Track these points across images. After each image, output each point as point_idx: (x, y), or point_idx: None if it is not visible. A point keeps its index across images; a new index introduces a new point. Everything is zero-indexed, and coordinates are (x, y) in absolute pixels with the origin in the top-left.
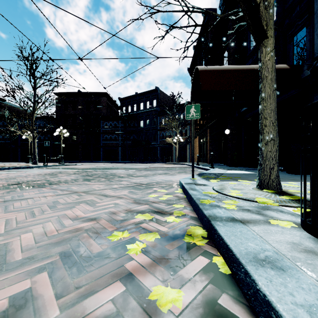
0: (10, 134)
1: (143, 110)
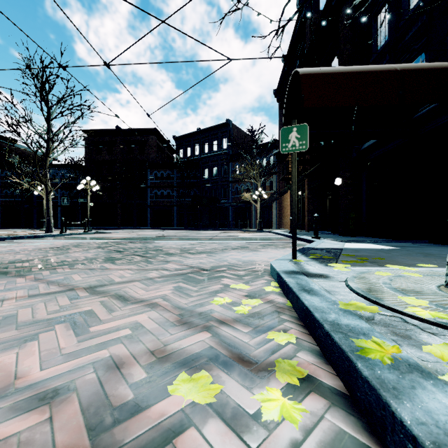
0: (21, 189)
1: (208, 153)
